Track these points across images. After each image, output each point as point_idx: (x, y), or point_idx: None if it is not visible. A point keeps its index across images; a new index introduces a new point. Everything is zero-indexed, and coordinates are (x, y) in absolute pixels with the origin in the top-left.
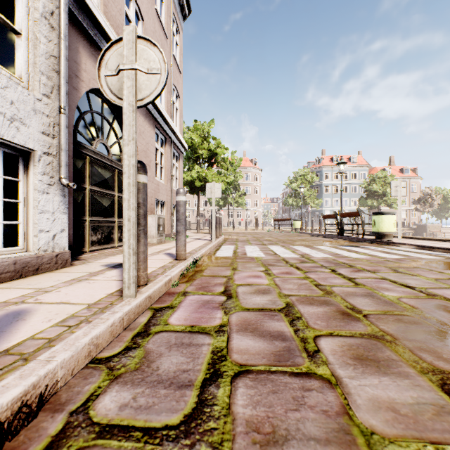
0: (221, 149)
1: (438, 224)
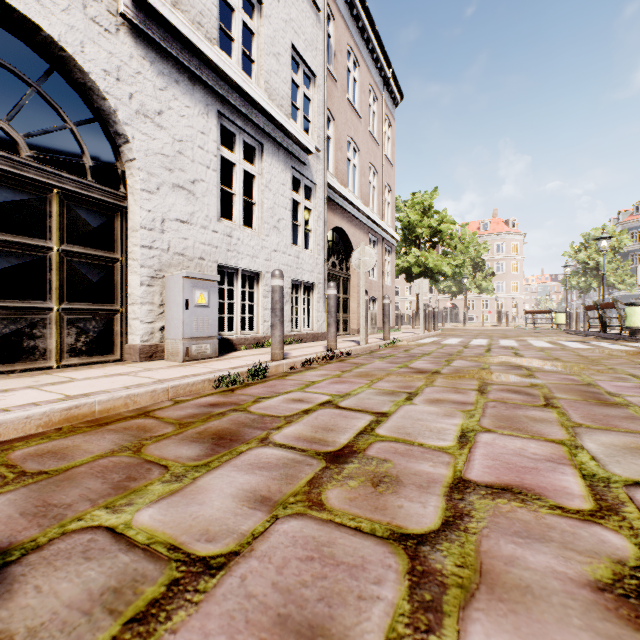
0: (445, 225)
1: None
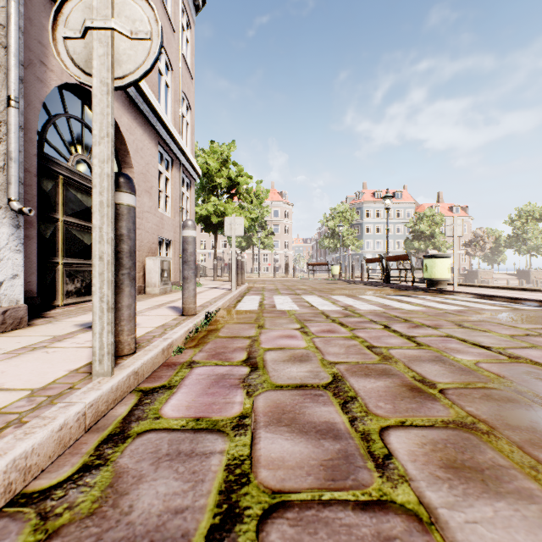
0: (243, 177)
1: (490, 270)
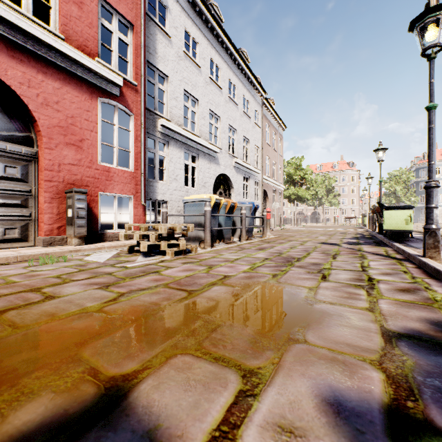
0: (307, 175)
1: None
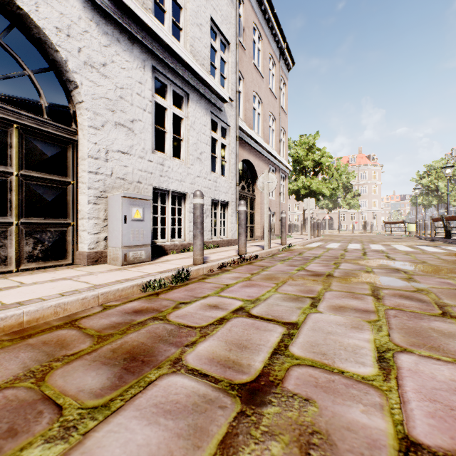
0: (325, 158)
1: None
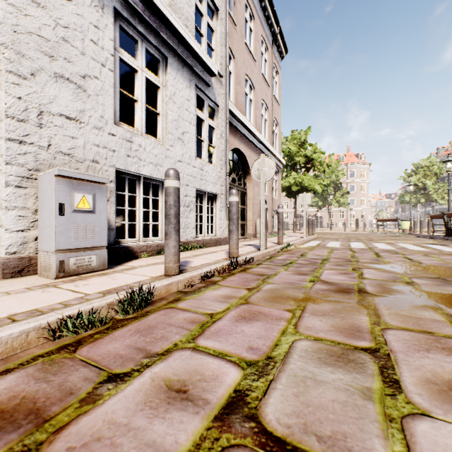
0: (317, 154)
1: None
